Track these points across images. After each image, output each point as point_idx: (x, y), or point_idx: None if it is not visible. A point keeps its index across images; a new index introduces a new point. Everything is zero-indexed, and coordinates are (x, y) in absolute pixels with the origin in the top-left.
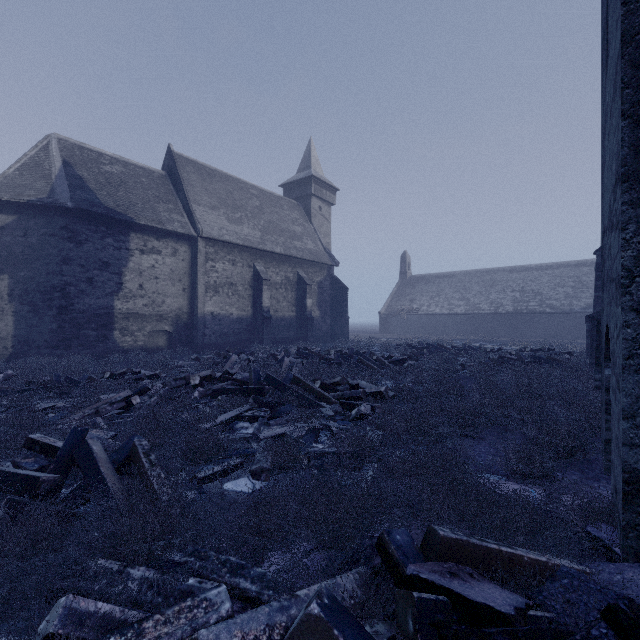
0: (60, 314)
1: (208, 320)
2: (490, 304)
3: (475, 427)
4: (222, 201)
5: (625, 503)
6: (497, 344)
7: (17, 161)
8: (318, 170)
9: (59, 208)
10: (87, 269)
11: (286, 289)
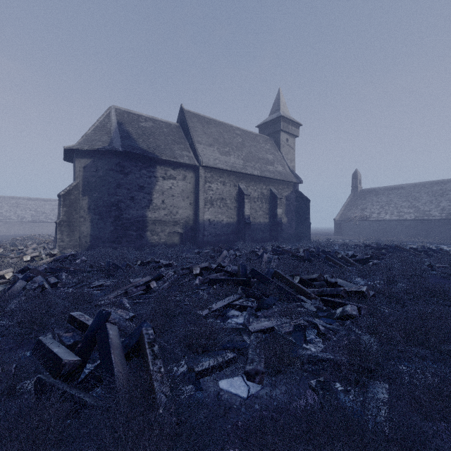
0: (115, 221)
1: (206, 225)
2: (441, 211)
3: None
4: (216, 140)
5: None
6: None
7: (93, 125)
8: (285, 111)
9: (115, 152)
10: (131, 191)
11: (261, 202)
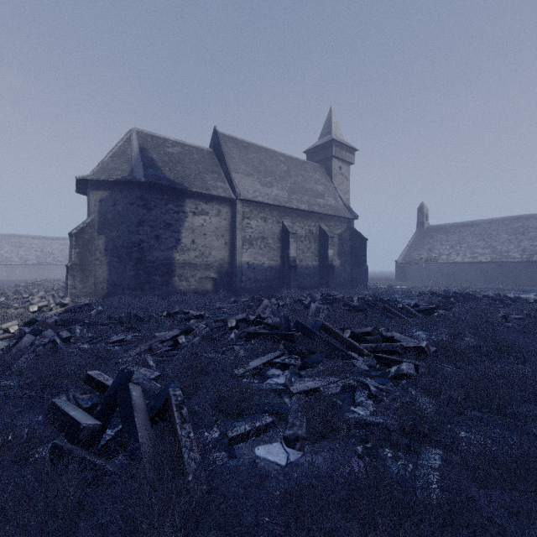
0: (137, 264)
1: (244, 268)
2: (521, 252)
3: None
4: (256, 168)
5: None
6: (535, 294)
7: (110, 151)
8: (338, 134)
9: (136, 183)
10: (155, 229)
11: (310, 241)
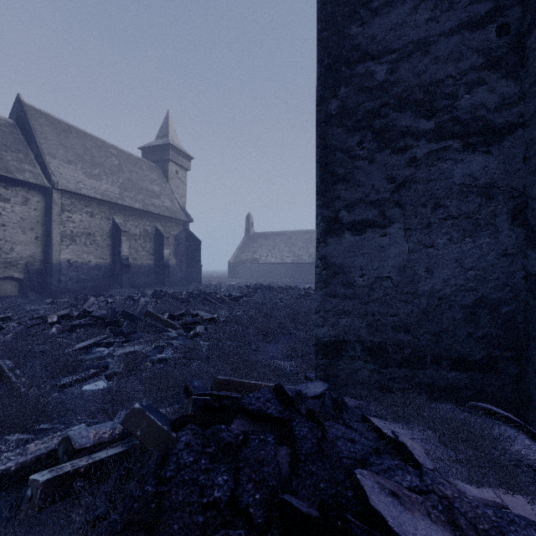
0: None
1: (64, 267)
2: (309, 256)
3: (274, 336)
4: (79, 156)
5: (316, 355)
6: (311, 285)
7: None
8: (175, 139)
9: None
10: None
11: (145, 240)
